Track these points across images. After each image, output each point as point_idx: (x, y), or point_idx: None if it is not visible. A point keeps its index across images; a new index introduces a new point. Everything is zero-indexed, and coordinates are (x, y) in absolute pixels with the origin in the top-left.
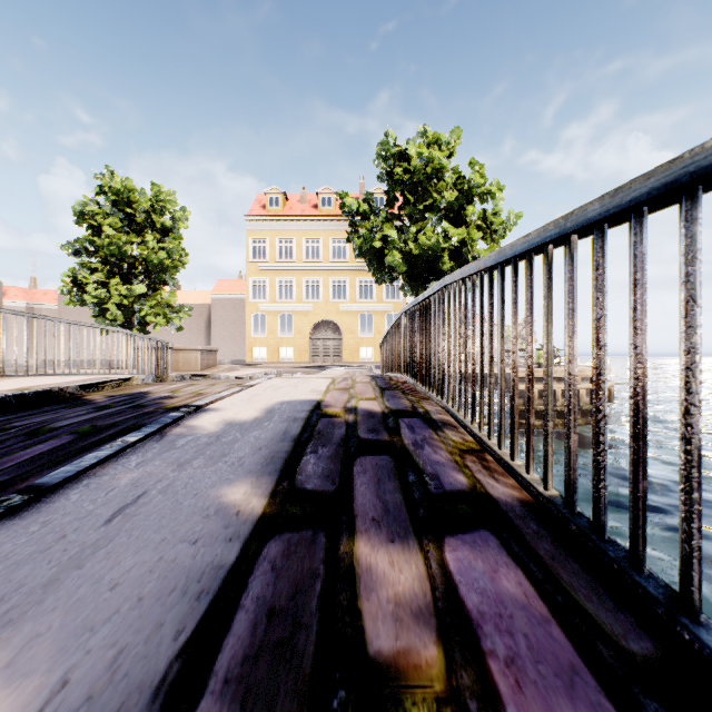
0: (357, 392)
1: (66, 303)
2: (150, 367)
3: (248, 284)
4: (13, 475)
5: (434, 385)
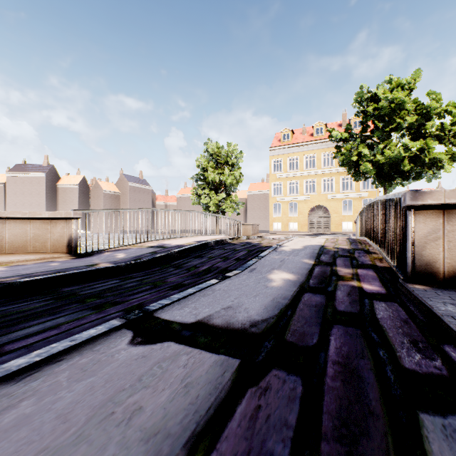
0: (339, 243)
1: (192, 204)
2: (235, 233)
3: (271, 186)
4: (244, 257)
5: (375, 240)
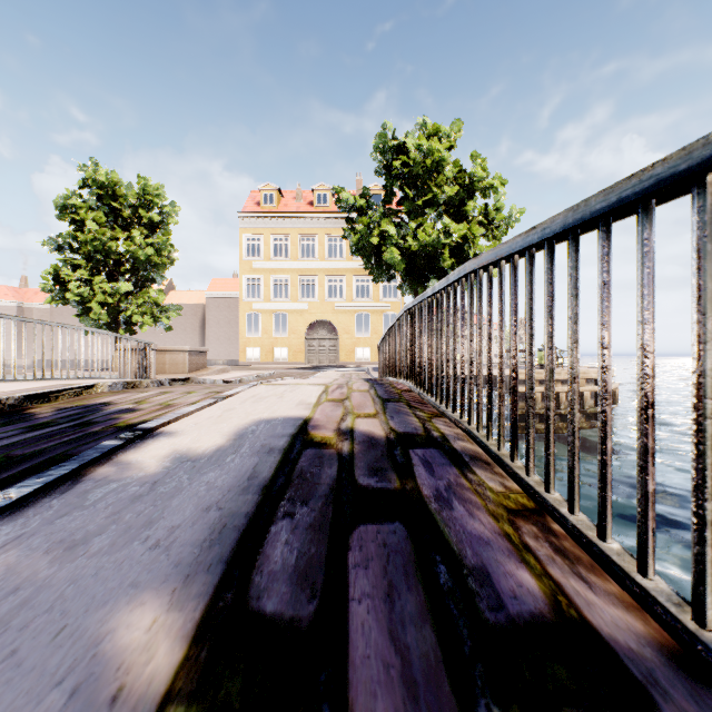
0: (354, 404)
1: (47, 301)
2: (130, 370)
3: (242, 282)
4: None
5: (448, 398)
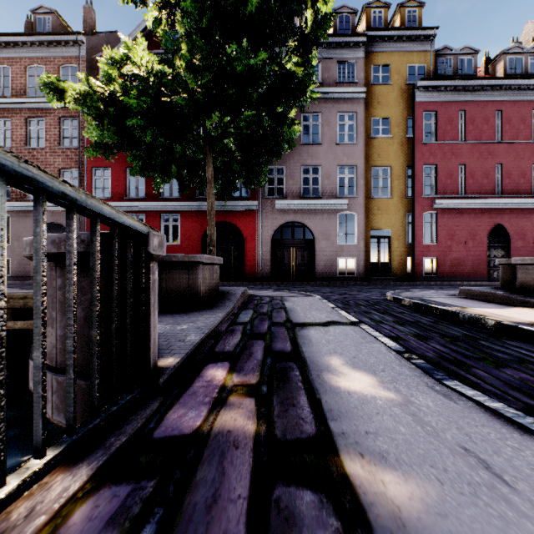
0: None
1: None
2: None
3: None
4: None
5: None
